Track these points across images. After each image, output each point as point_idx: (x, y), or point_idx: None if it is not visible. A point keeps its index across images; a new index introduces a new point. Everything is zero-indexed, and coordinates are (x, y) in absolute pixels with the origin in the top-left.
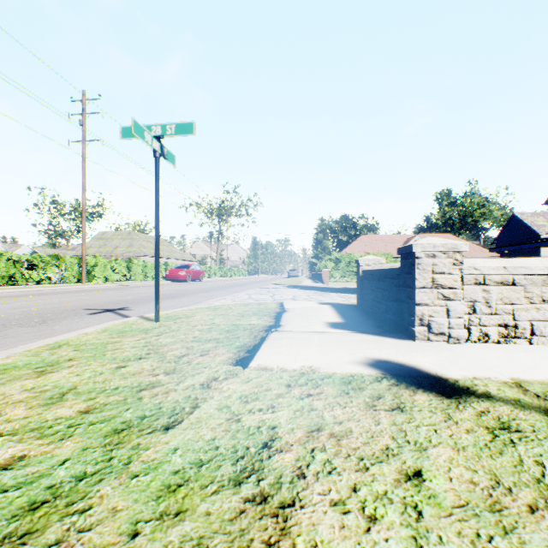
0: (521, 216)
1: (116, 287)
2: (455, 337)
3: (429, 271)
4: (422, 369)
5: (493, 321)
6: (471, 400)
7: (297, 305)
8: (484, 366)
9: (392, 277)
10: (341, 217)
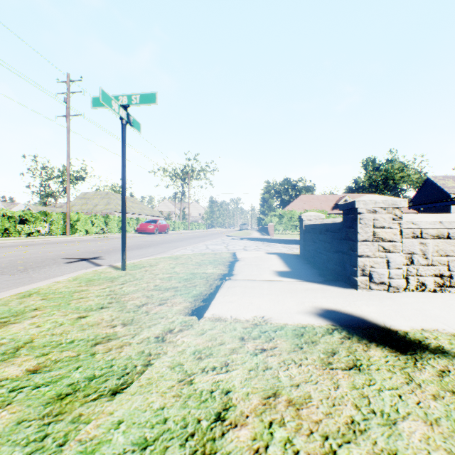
0: (434, 179)
1: (95, 238)
2: (395, 286)
3: (370, 225)
4: (370, 320)
5: (430, 271)
6: (427, 356)
7: (248, 254)
8: (428, 316)
9: (334, 231)
10: (283, 180)
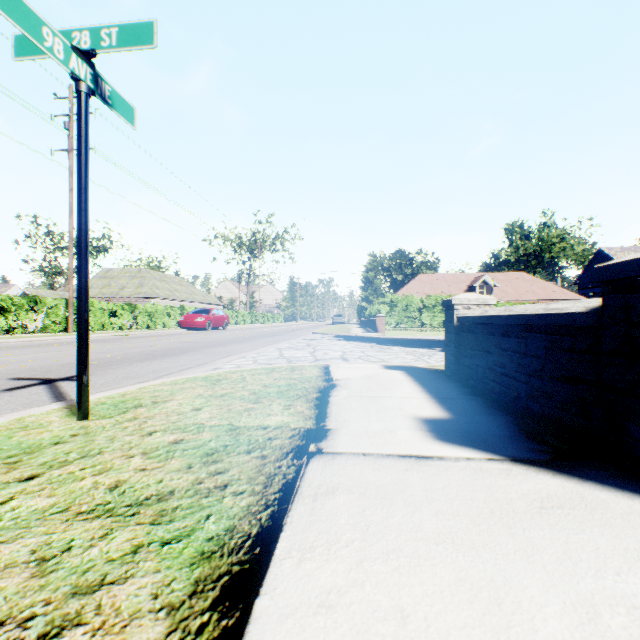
0: (609, 251)
1: (110, 337)
2: None
3: None
4: None
5: None
6: None
7: (351, 371)
8: None
9: (556, 332)
10: (395, 253)
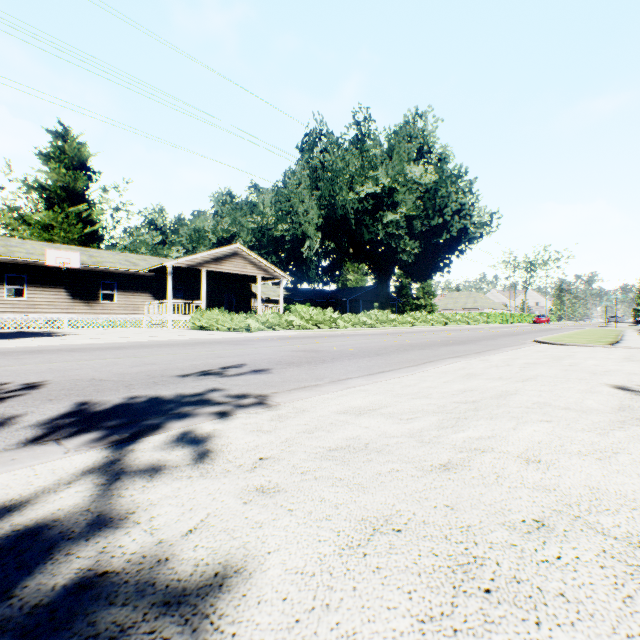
0: None
1: None
2: None
3: None
4: None
5: None
6: None
7: None
8: None
9: None
10: None
